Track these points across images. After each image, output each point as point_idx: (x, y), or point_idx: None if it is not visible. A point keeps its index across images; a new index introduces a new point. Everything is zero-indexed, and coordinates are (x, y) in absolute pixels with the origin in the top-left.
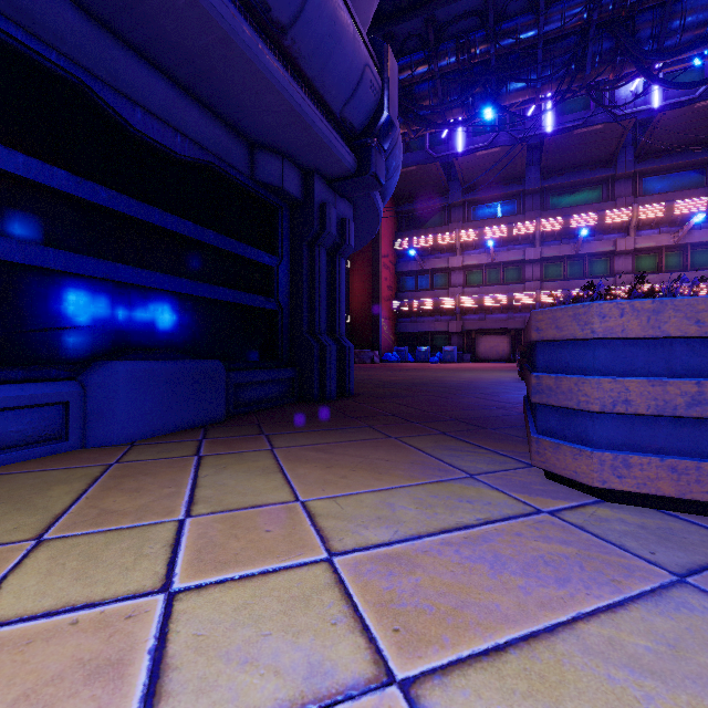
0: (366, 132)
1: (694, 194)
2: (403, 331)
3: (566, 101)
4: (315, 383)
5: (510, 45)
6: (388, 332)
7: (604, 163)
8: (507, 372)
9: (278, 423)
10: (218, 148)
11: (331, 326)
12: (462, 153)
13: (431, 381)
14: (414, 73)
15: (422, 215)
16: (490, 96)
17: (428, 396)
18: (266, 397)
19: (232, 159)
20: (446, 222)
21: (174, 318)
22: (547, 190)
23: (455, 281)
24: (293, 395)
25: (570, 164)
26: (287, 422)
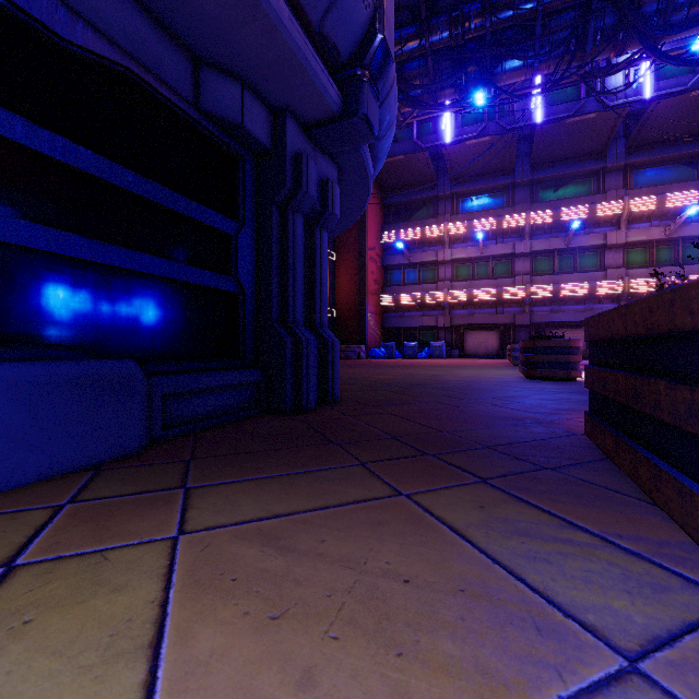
0: (355, 60)
1: (685, 187)
2: (390, 326)
3: (556, 91)
4: (288, 388)
5: (507, 19)
6: (375, 327)
7: (595, 154)
8: (504, 369)
9: (221, 457)
10: (138, 49)
11: (310, 316)
12: (451, 143)
13: (427, 380)
14: (404, 49)
15: (409, 207)
16: (485, 75)
17: (432, 403)
18: (217, 410)
19: (164, 72)
20: (434, 215)
21: (60, 295)
22: (536, 183)
23: (443, 275)
24: (259, 404)
25: (560, 155)
26: (235, 454)
